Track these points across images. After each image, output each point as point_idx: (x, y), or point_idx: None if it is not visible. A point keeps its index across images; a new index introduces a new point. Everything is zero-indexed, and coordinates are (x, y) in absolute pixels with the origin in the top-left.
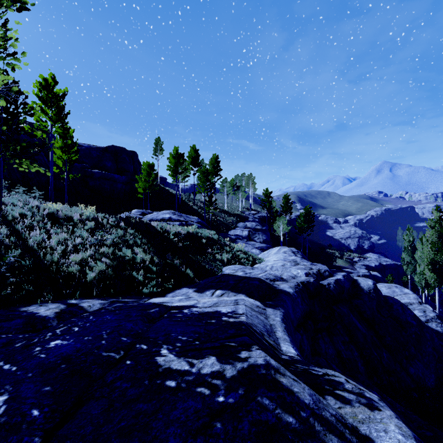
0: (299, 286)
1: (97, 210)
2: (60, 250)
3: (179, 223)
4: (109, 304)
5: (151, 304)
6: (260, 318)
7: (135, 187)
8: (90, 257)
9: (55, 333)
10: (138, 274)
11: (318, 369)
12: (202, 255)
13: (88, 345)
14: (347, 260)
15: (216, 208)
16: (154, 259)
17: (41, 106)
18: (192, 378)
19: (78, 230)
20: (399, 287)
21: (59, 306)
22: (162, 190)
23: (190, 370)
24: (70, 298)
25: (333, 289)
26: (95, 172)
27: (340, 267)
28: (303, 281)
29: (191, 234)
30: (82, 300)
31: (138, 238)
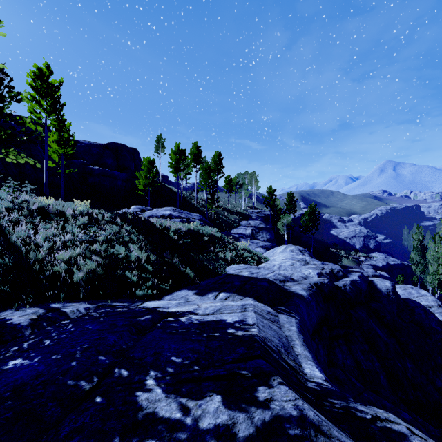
0: (313, 288)
1: (96, 207)
2: (46, 247)
3: (180, 220)
4: (95, 309)
5: (143, 310)
6: (273, 328)
7: (135, 184)
8: (80, 254)
9: (20, 347)
10: (131, 274)
11: (362, 409)
12: (204, 254)
13: (53, 367)
14: (353, 260)
15: (218, 205)
16: (151, 257)
17: (34, 96)
18: (185, 436)
19: (69, 226)
20: (415, 288)
21: (38, 312)
22: (163, 188)
23: (182, 420)
24: (53, 301)
25: (349, 291)
26: (94, 168)
27: (347, 267)
28: (316, 282)
29: (192, 232)
30: (66, 303)
31: (134, 235)
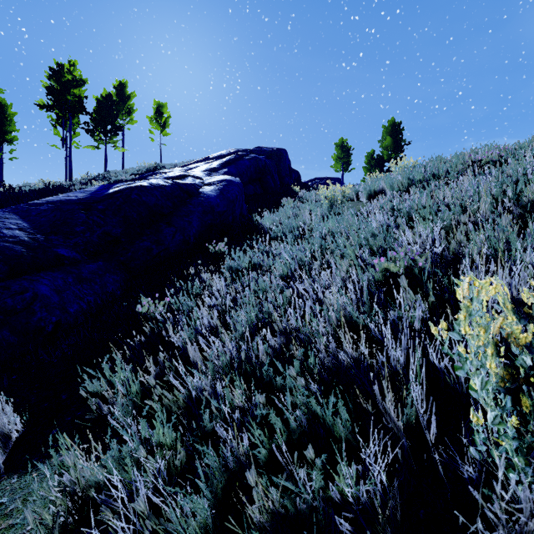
0: None
1: None
2: None
3: None
4: None
5: None
6: None
7: None
8: None
9: None
10: None
11: None
12: None
13: None
14: None
15: None
16: None
17: (369, 168)
18: None
19: None
20: None
21: None
22: None
23: None
24: None
25: None
26: None
27: None
28: None
29: None
30: None
31: None
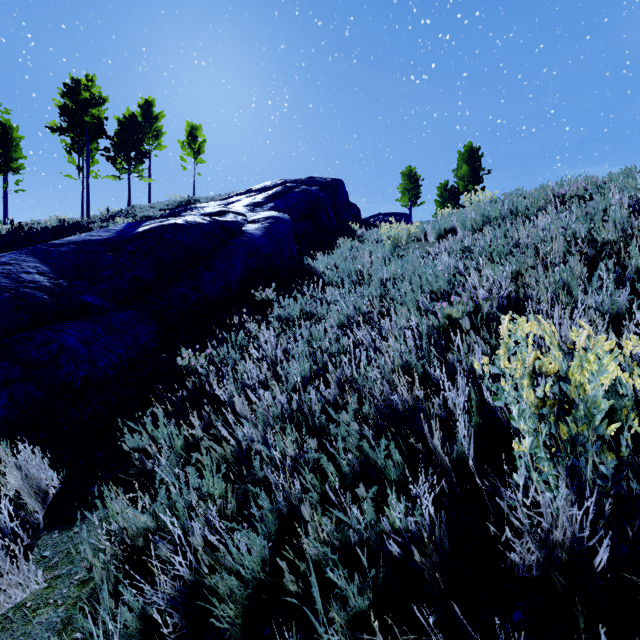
0: None
1: None
2: None
3: None
4: None
5: None
6: None
7: None
8: None
9: None
10: None
11: None
12: None
13: None
14: None
15: None
16: None
17: (442, 202)
18: None
19: None
20: None
21: None
22: None
23: None
24: None
25: None
26: None
27: None
28: None
29: None
30: None
31: None
